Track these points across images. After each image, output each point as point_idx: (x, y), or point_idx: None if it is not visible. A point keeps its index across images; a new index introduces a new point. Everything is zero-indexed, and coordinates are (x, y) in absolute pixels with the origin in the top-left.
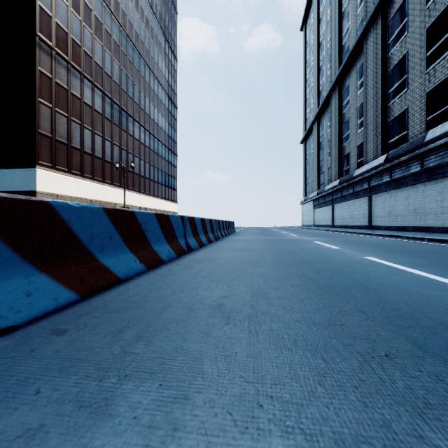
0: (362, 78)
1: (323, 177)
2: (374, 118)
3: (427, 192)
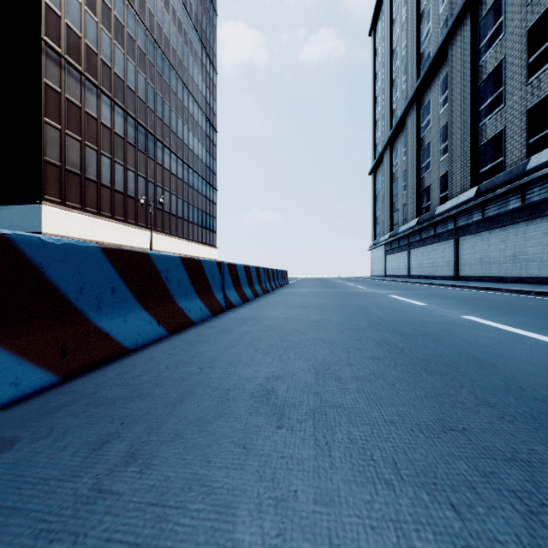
0: (446, 92)
1: (397, 216)
2: (462, 142)
3: (529, 234)
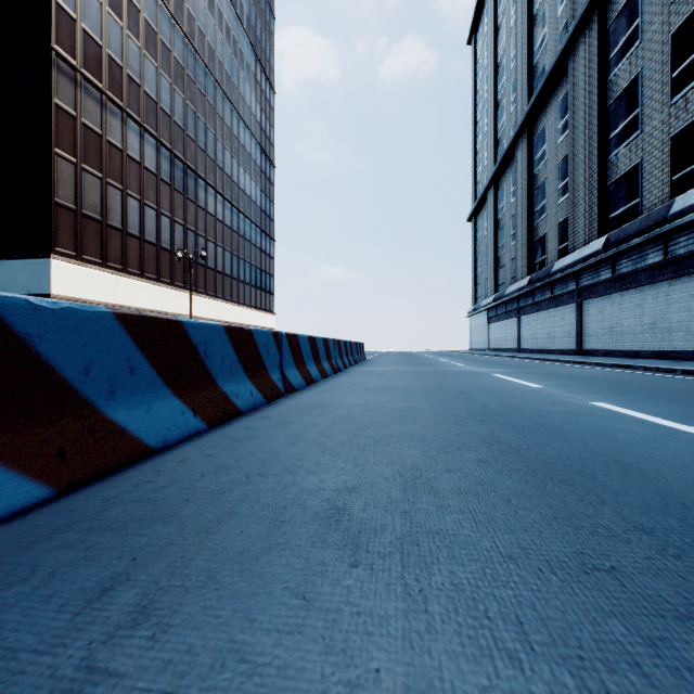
0: (566, 115)
1: (504, 273)
2: (586, 179)
3: (673, 296)
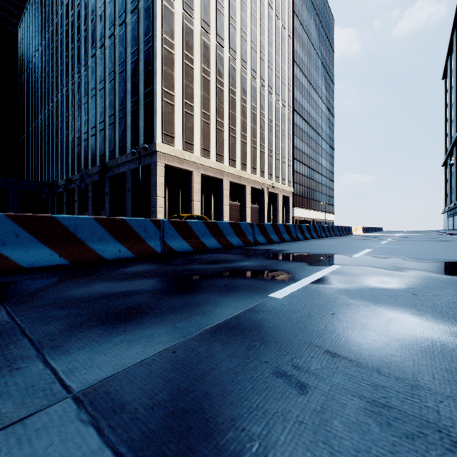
0: None
1: (453, 197)
2: None
3: None
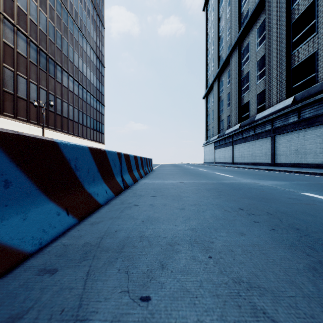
0: (262, 35)
1: (223, 123)
2: (278, 66)
3: None
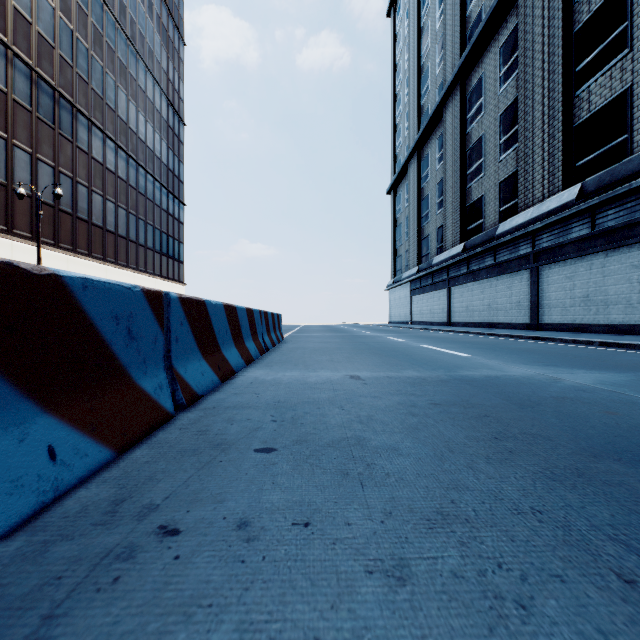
0: (510, 59)
1: (428, 243)
2: (545, 122)
3: None
